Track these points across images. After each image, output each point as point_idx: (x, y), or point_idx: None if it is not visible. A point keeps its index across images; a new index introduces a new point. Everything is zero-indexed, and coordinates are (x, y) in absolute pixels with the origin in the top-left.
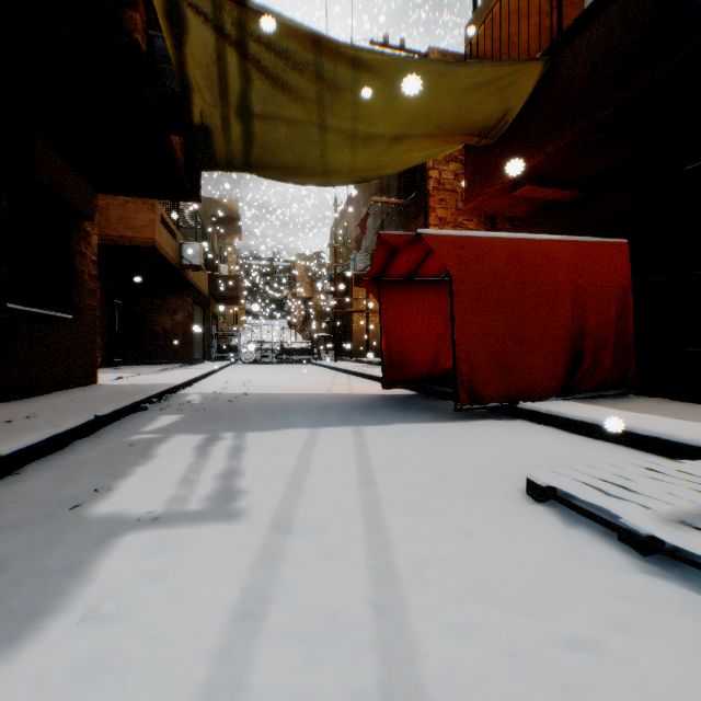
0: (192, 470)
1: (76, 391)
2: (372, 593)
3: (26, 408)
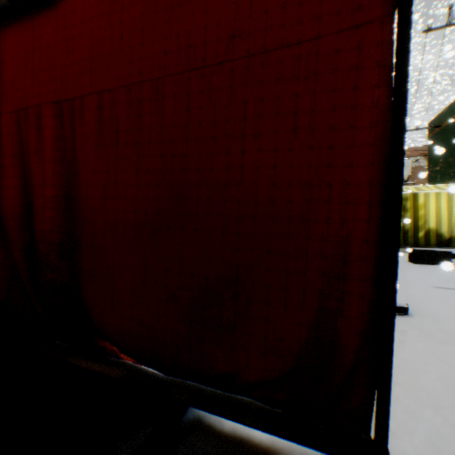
0: None
1: None
2: None
3: None
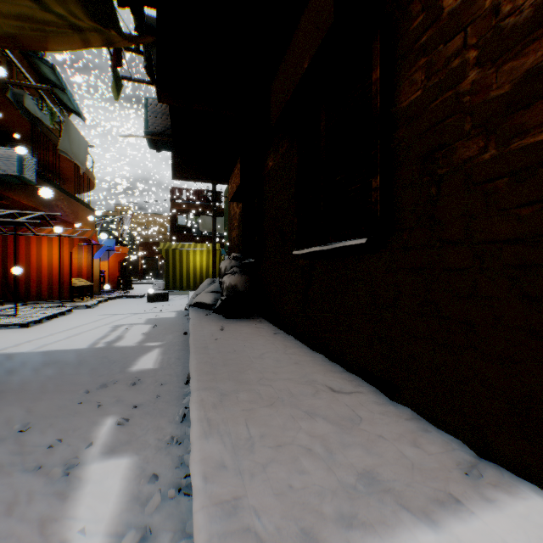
0: (127, 330)
1: (337, 382)
2: (101, 320)
3: (258, 338)
